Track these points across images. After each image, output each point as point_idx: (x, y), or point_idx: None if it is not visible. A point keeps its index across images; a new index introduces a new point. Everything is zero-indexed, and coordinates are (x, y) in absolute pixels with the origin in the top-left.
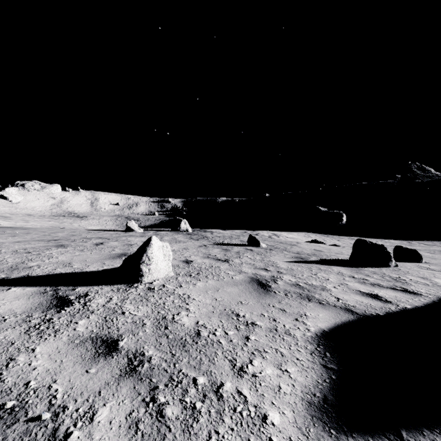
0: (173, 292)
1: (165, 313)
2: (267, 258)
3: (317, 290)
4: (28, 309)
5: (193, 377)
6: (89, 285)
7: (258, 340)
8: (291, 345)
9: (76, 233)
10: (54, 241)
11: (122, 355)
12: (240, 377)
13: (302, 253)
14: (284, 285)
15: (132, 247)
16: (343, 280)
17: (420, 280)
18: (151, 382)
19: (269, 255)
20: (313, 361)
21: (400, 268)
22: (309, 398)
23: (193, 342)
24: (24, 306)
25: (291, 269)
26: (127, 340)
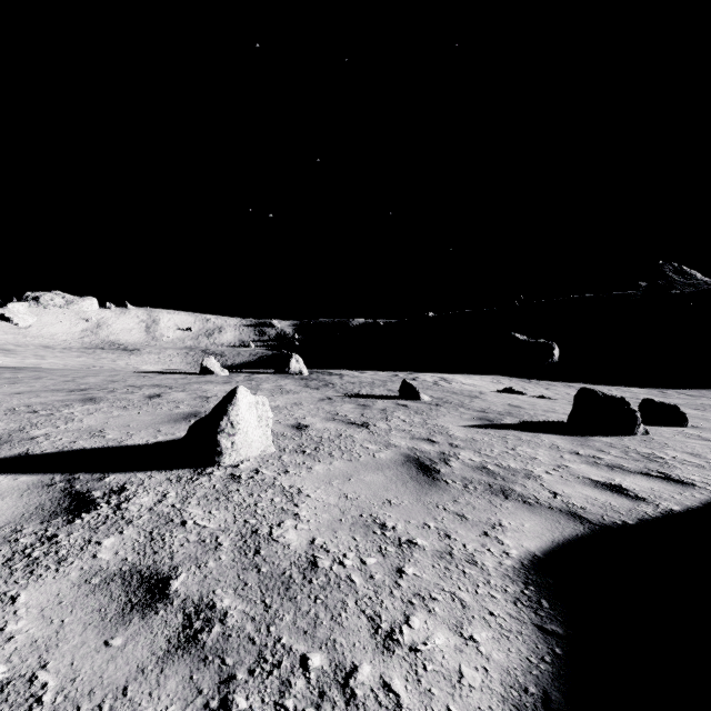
0: (274, 483)
1: (256, 524)
2: (431, 419)
3: (518, 478)
4: (17, 517)
5: (301, 655)
6: (130, 471)
7: (419, 576)
8: (479, 585)
9: (117, 378)
10: (79, 392)
11: (175, 608)
12: (387, 654)
13: (490, 412)
14: (461, 469)
15: (209, 401)
16: (560, 458)
17: (689, 458)
18: (224, 664)
19: (434, 414)
20: (520, 617)
21: (653, 437)
22: (515, 698)
23: (305, 581)
24: (10, 512)
25: (473, 440)
26: (185, 578)
